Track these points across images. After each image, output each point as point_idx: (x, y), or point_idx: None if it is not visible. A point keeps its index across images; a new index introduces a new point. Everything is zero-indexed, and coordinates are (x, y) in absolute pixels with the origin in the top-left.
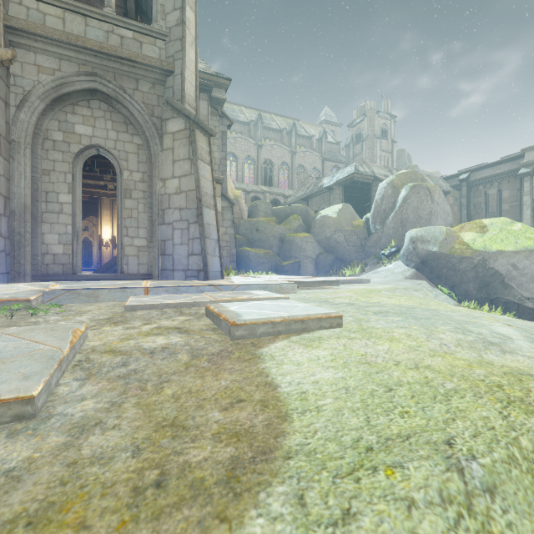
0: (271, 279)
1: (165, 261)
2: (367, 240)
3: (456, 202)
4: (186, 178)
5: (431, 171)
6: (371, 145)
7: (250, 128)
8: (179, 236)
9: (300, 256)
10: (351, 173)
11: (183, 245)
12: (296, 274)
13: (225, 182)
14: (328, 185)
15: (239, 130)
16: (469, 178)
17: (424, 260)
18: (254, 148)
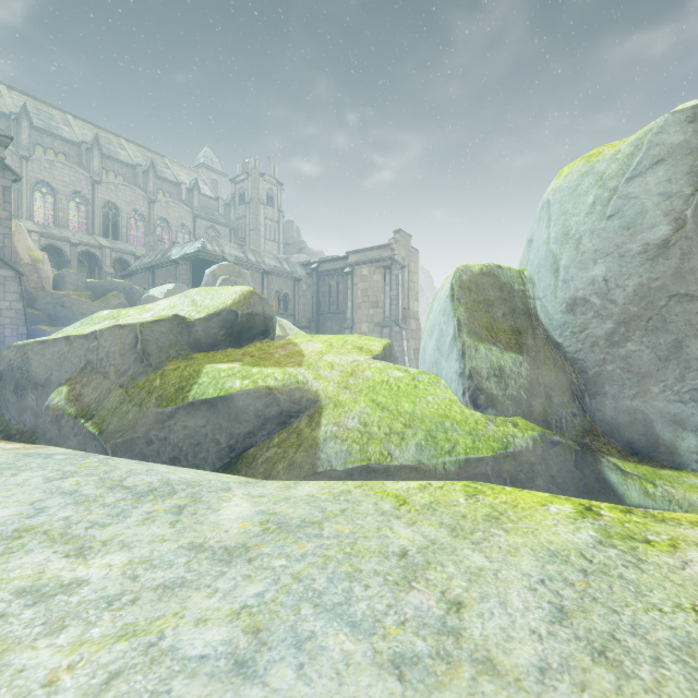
0: None
1: None
2: None
3: (310, 289)
4: None
5: (316, 250)
6: (256, 210)
7: (82, 151)
8: None
9: None
10: (197, 250)
11: None
12: None
13: (9, 247)
14: (172, 259)
15: (60, 150)
16: (318, 269)
17: None
18: (86, 183)
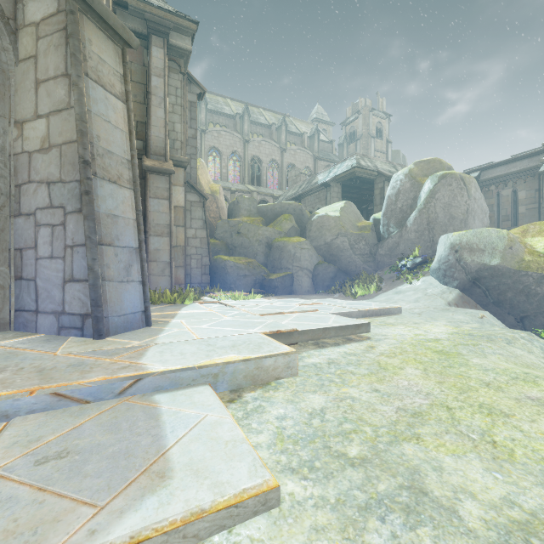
0: (246, 321)
1: (22, 292)
2: (379, 247)
3: None
4: (60, 117)
5: None
6: (366, 145)
7: (236, 121)
8: (47, 240)
9: (293, 267)
10: (352, 166)
11: (55, 260)
12: (288, 291)
13: (194, 169)
14: (324, 181)
15: (223, 123)
16: (479, 178)
17: (475, 278)
18: (240, 144)
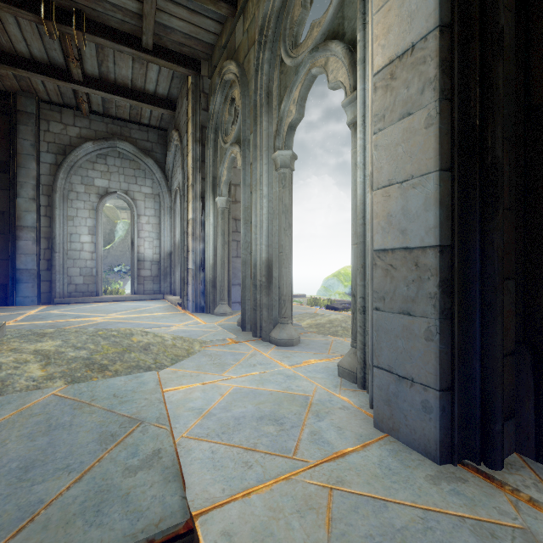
0: None
1: None
2: None
3: None
4: None
5: None
6: None
7: None
8: None
9: None
10: None
11: None
12: None
13: None
14: None
15: None
16: None
17: None
18: None
